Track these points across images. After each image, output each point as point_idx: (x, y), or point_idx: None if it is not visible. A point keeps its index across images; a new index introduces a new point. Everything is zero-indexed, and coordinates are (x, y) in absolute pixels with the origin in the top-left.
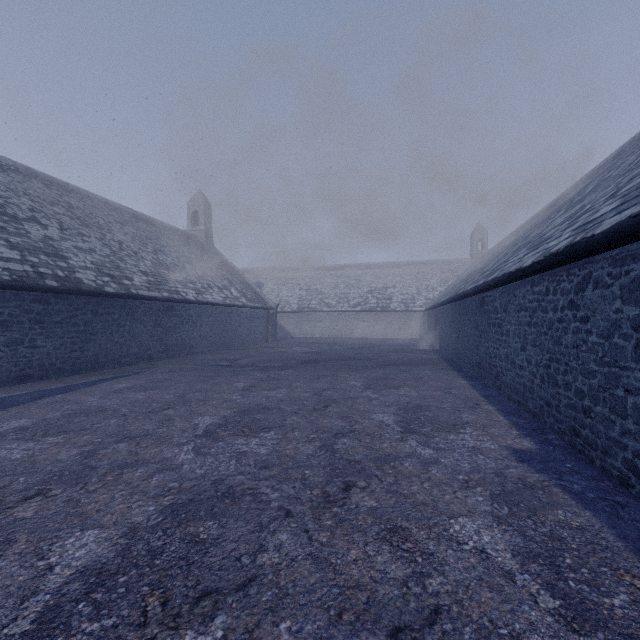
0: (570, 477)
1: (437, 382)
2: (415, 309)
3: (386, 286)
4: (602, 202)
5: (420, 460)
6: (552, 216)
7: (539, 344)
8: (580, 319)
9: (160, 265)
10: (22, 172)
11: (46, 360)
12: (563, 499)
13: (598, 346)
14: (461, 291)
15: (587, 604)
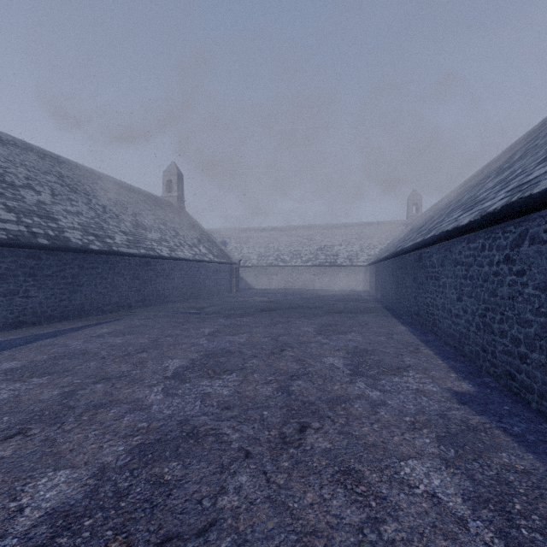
0: (509, 419)
1: (380, 328)
2: (359, 264)
3: (333, 244)
4: (534, 166)
5: (369, 402)
6: (482, 181)
7: (475, 295)
8: (516, 273)
9: (138, 226)
10: (20, 146)
11: (38, 308)
12: (505, 441)
13: (534, 297)
14: (400, 248)
15: None
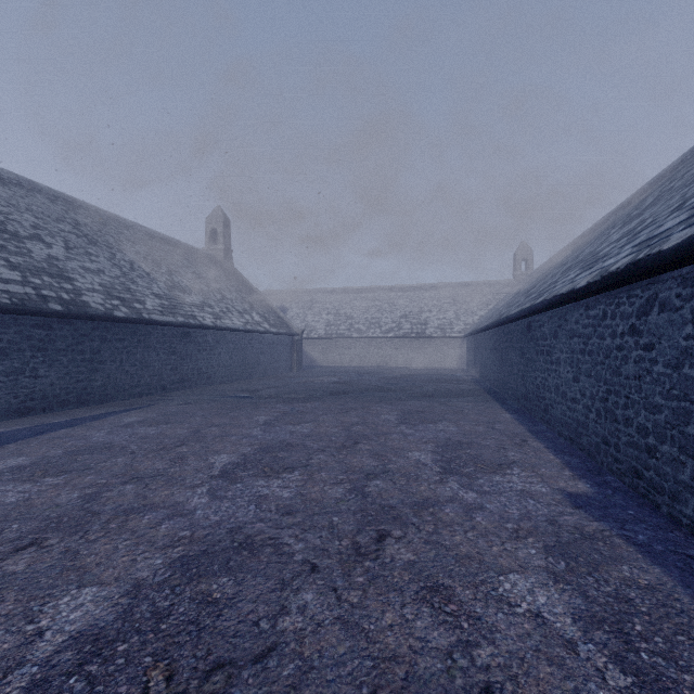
0: (634, 526)
1: (479, 416)
2: (453, 335)
3: (421, 310)
4: (666, 215)
5: (462, 505)
6: (606, 232)
7: (595, 374)
8: (643, 346)
9: (175, 287)
10: (25, 186)
11: (49, 391)
12: (627, 552)
13: (665, 377)
14: (505, 315)
15: (664, 682)
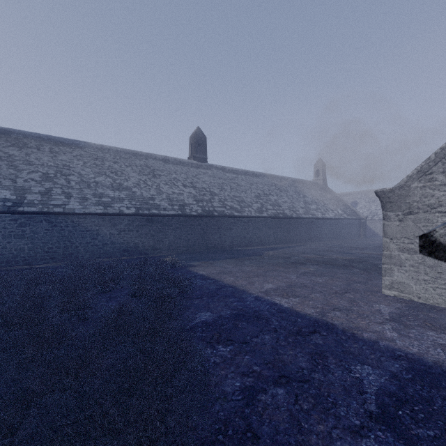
0: None
1: None
2: None
3: None
4: None
5: None
6: None
7: None
8: None
9: (306, 203)
10: (261, 175)
11: (279, 239)
12: None
13: None
14: None
15: None
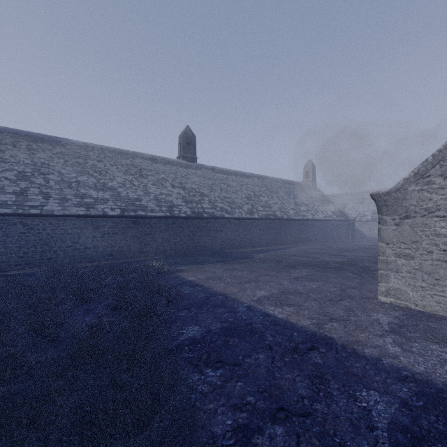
0: None
1: None
2: None
3: None
4: None
5: None
6: None
7: None
8: None
9: (296, 204)
10: (252, 176)
11: (270, 240)
12: None
13: None
14: None
15: None
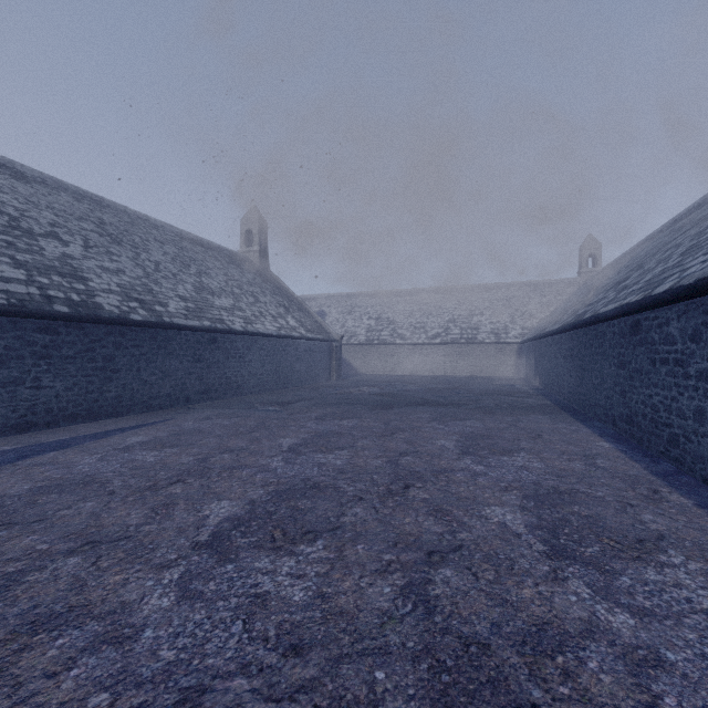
0: None
1: (566, 444)
2: (509, 341)
3: (472, 313)
4: None
5: (618, 651)
6: None
7: None
8: None
9: (203, 289)
10: (50, 184)
11: (54, 404)
12: None
13: None
14: (589, 314)
15: None
